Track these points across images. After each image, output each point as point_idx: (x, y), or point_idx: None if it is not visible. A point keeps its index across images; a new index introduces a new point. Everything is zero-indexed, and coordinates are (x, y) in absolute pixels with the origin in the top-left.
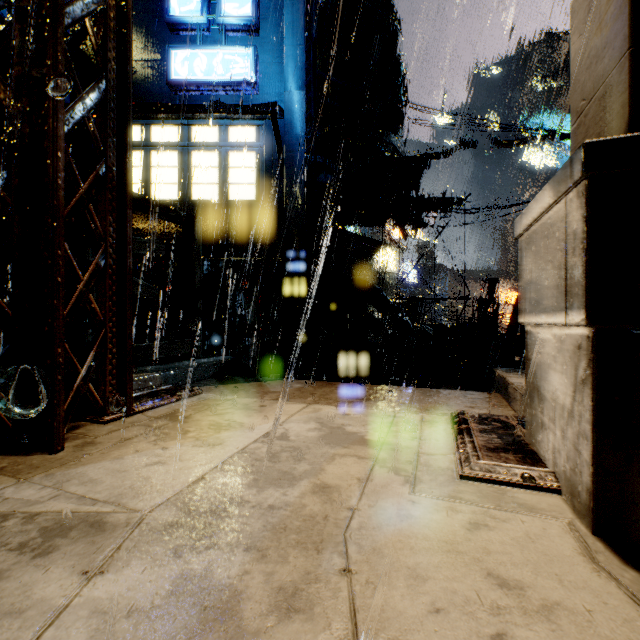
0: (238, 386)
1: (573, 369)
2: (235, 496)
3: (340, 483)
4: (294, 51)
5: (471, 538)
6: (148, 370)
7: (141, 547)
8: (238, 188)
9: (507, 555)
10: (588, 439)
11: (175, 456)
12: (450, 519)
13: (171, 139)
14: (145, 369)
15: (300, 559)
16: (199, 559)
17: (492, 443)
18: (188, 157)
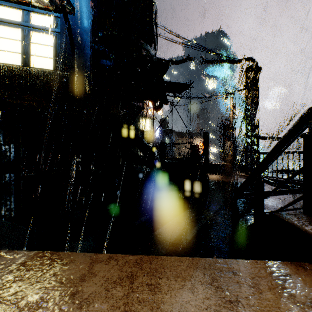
0: None
1: None
2: None
3: None
4: None
5: None
6: None
7: None
8: (38, 59)
9: None
10: None
11: None
12: None
13: None
14: None
15: None
16: None
17: None
18: None
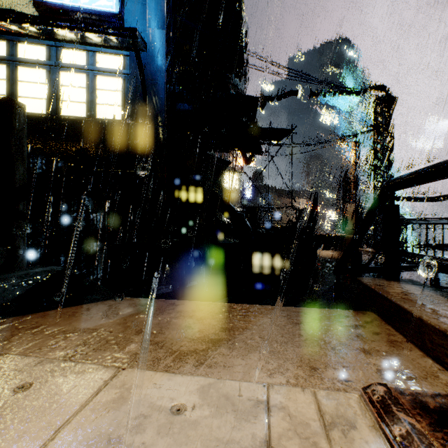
0: (36, 318)
1: None
2: None
3: None
4: None
5: None
6: None
7: None
8: (105, 108)
9: None
10: None
11: None
12: None
13: (38, 57)
14: None
15: None
16: None
17: None
18: (56, 76)
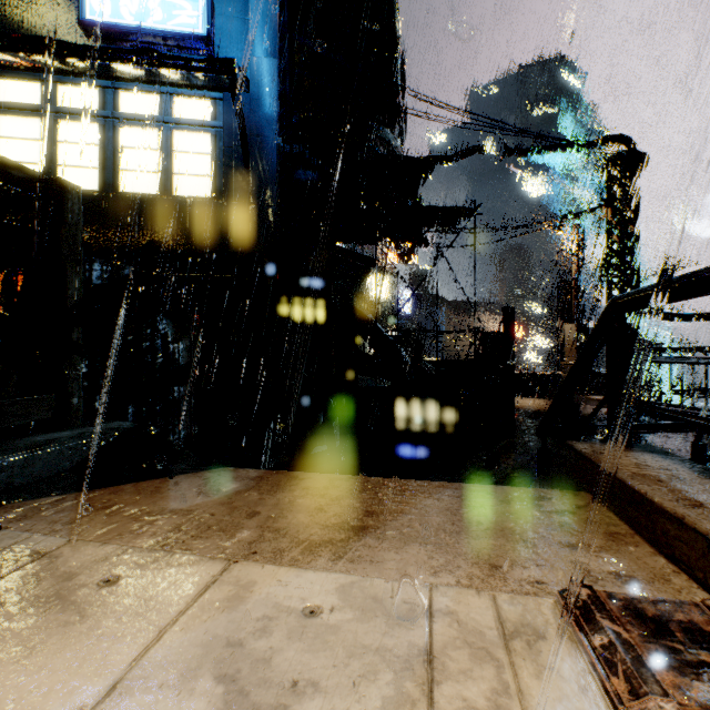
0: (107, 495)
1: None
2: None
3: None
4: (263, 4)
5: None
6: None
7: None
8: (186, 180)
9: None
10: None
11: None
12: None
13: (88, 105)
14: None
15: None
16: None
17: None
18: (114, 133)
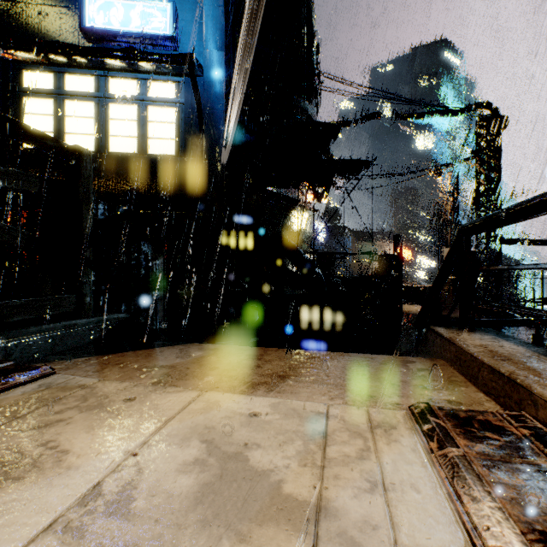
0: (117, 357)
1: None
2: None
3: None
4: (213, 11)
5: None
6: None
7: None
8: (157, 142)
9: None
10: None
11: None
12: None
13: (87, 89)
14: None
15: None
16: None
17: (536, 512)
18: (105, 108)
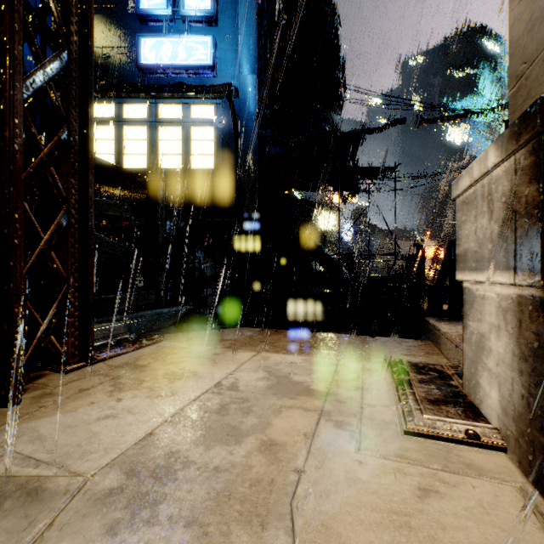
0: (195, 334)
1: (522, 329)
2: (181, 456)
3: (287, 439)
4: (247, 39)
5: (423, 508)
6: (113, 320)
7: (75, 522)
8: (199, 158)
9: (463, 531)
10: (542, 403)
11: (127, 408)
12: (399, 484)
13: (141, 116)
14: (111, 319)
15: (243, 538)
16: (135, 539)
17: (432, 394)
18: (155, 131)
